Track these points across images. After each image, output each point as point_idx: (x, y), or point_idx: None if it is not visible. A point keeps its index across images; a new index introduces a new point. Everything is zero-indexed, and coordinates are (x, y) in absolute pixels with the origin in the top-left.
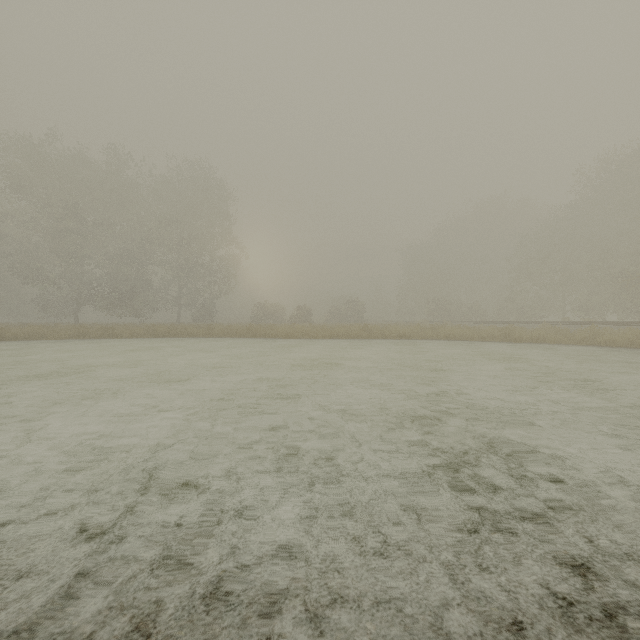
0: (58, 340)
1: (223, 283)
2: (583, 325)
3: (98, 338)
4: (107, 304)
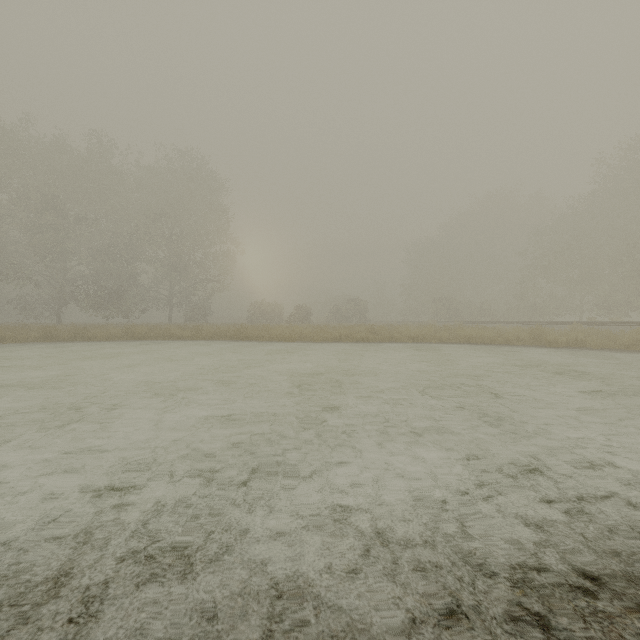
0: (19, 343)
1: (217, 281)
2: (620, 326)
3: (68, 341)
4: (90, 303)
